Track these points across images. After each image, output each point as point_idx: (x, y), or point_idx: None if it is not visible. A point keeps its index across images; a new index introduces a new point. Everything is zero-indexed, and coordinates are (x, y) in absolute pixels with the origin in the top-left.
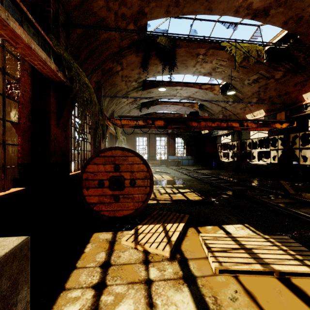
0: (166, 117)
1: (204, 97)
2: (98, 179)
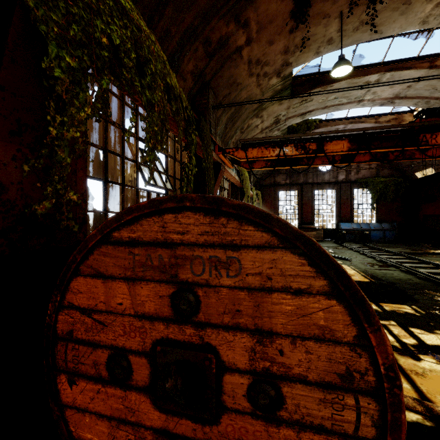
0: (357, 131)
1: (437, 90)
2: (109, 344)
